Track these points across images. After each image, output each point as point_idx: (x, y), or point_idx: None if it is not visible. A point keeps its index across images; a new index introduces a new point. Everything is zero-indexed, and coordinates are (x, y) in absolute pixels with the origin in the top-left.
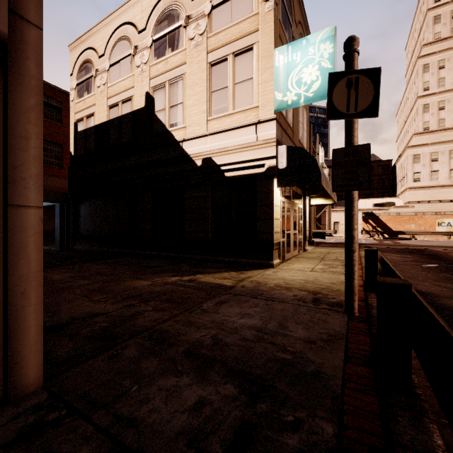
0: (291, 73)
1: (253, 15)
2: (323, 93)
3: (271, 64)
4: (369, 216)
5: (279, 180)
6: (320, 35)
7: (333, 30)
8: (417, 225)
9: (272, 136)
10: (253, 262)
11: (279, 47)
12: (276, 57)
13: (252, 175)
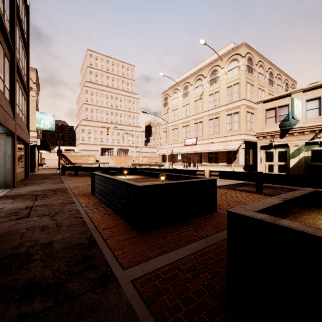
0: (42, 120)
1: None
2: (51, 129)
3: (35, 115)
4: (62, 156)
5: (38, 148)
6: (50, 114)
7: (54, 115)
8: (82, 160)
9: (36, 136)
10: None
11: (38, 112)
12: (37, 114)
13: None
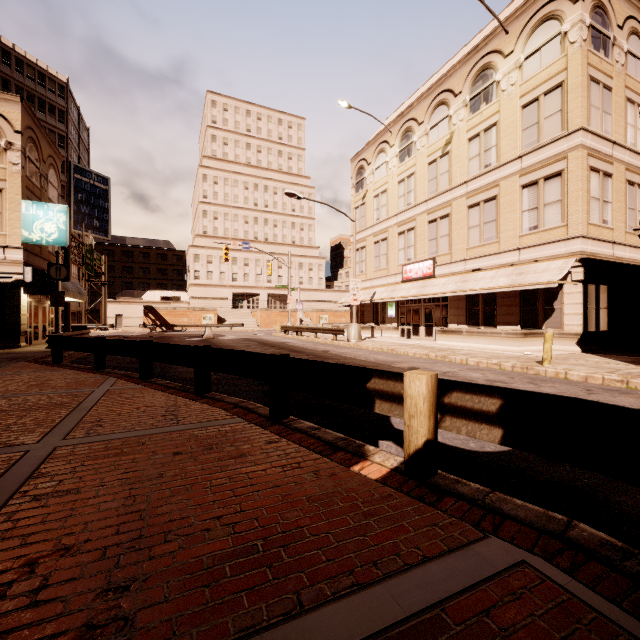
0: (36, 222)
1: (2, 168)
2: (60, 242)
3: (19, 210)
4: (150, 309)
5: (26, 289)
6: (58, 208)
7: (66, 208)
8: (190, 319)
9: (20, 259)
10: (2, 345)
11: (26, 201)
12: (23, 207)
13: (0, 283)
